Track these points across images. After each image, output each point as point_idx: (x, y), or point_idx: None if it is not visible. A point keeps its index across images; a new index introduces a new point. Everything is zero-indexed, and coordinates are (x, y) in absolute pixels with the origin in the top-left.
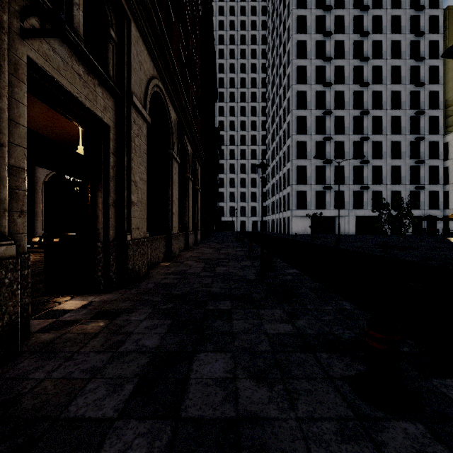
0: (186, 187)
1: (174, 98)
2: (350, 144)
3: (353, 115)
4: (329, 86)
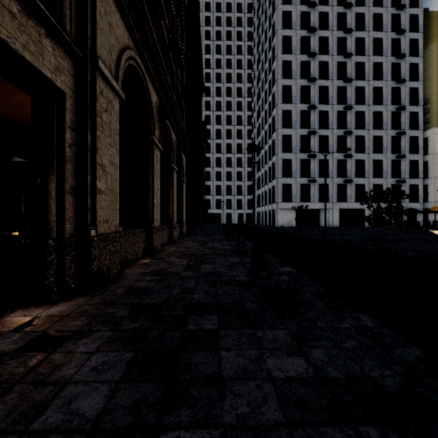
0: (170, 177)
1: (155, 78)
2: (333, 138)
3: (337, 109)
4: (314, 81)
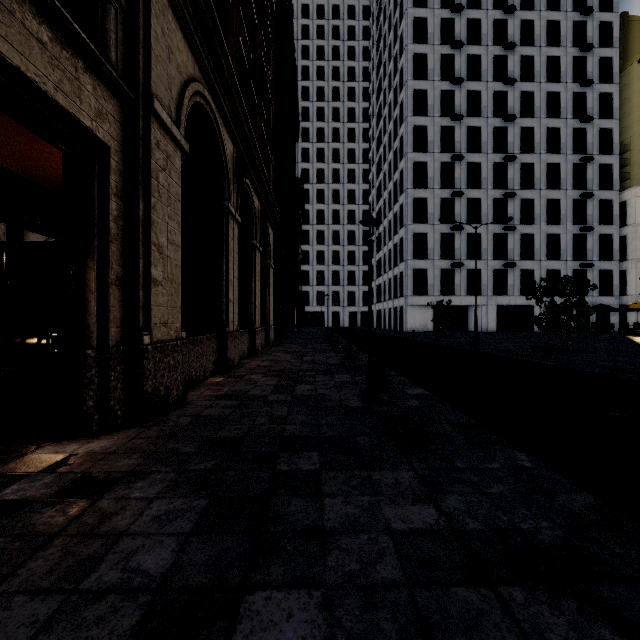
0: (251, 260)
1: (231, 120)
2: (488, 203)
3: (493, 161)
4: (459, 120)
